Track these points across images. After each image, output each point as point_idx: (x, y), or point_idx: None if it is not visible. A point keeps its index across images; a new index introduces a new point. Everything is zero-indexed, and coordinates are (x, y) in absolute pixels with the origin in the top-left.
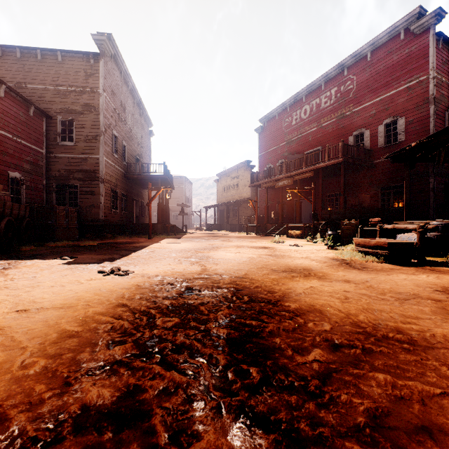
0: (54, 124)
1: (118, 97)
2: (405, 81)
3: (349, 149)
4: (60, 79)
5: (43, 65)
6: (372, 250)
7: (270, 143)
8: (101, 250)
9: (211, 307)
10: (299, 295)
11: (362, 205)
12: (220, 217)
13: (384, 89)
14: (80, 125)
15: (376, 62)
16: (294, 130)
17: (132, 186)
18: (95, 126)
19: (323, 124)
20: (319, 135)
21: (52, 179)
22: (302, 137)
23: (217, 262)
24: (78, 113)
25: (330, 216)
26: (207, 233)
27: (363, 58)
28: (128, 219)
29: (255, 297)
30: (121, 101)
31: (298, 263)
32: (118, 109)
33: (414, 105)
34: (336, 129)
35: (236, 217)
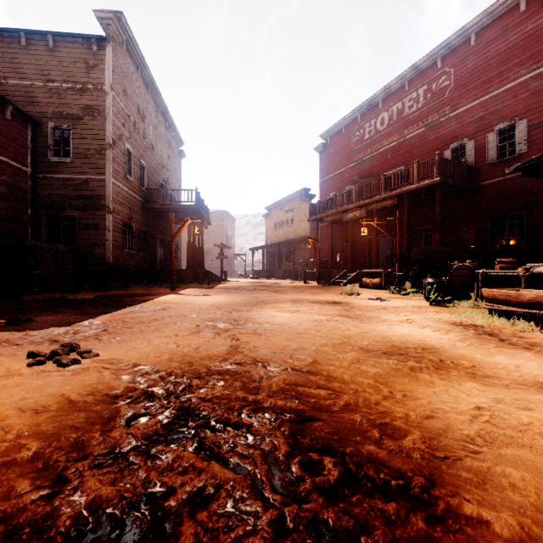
0: (44, 133)
1: (133, 101)
2: (527, 68)
3: (447, 165)
4: (52, 72)
5: (28, 53)
6: (526, 309)
7: (335, 165)
8: (89, 307)
9: (219, 528)
10: (473, 446)
11: (463, 244)
12: (270, 262)
13: (495, 83)
14: (79, 134)
15: (483, 47)
16: (367, 147)
17: (155, 221)
18: (100, 136)
19: (406, 136)
20: (402, 150)
21: (41, 208)
22: (377, 155)
23: (260, 331)
24: (76, 118)
25: (425, 257)
26: (252, 282)
27: (465, 43)
28: (149, 264)
29: (355, 460)
30: (137, 106)
31: (403, 333)
32: (133, 116)
33: (541, 102)
34: (425, 142)
35: (291, 262)
